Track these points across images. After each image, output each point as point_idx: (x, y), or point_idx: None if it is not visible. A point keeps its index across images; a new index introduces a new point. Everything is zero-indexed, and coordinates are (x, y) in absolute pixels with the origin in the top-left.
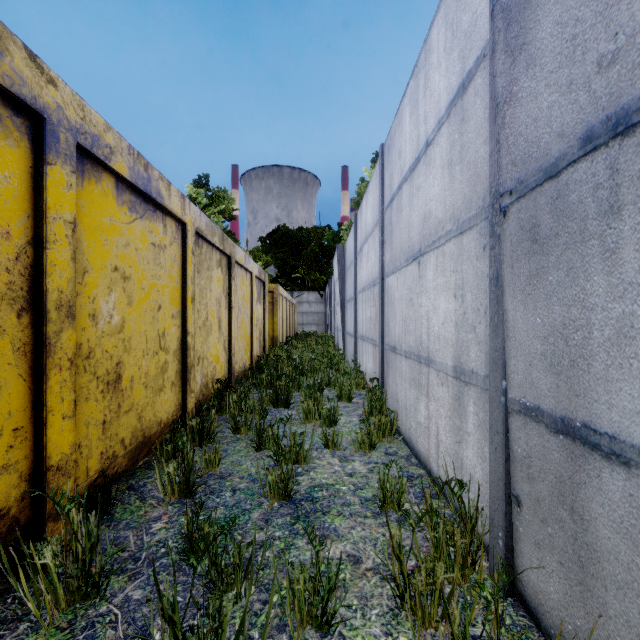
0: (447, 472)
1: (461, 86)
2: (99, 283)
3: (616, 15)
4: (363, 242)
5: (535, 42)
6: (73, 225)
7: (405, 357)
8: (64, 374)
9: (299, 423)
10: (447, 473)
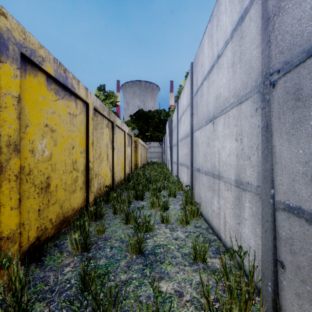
0: (231, 240)
1: (240, 18)
2: (36, 133)
3: None
4: (181, 115)
5: None
6: (18, 99)
7: (205, 174)
8: (12, 184)
9: (148, 209)
10: (231, 240)
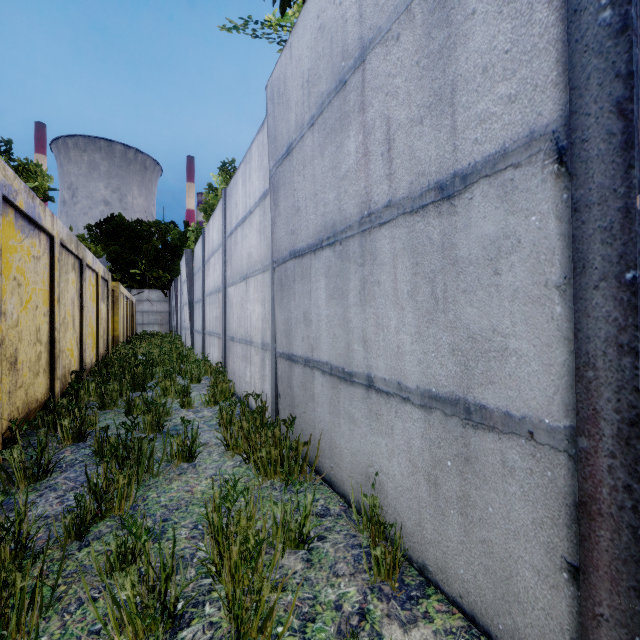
0: (258, 401)
1: (264, 194)
2: (7, 290)
3: (293, 220)
4: (210, 255)
5: (280, 208)
6: (1, 251)
7: (239, 343)
8: None
9: None
10: (258, 402)
